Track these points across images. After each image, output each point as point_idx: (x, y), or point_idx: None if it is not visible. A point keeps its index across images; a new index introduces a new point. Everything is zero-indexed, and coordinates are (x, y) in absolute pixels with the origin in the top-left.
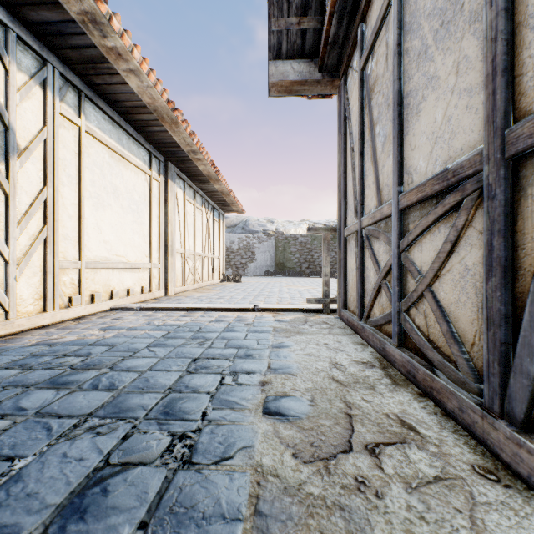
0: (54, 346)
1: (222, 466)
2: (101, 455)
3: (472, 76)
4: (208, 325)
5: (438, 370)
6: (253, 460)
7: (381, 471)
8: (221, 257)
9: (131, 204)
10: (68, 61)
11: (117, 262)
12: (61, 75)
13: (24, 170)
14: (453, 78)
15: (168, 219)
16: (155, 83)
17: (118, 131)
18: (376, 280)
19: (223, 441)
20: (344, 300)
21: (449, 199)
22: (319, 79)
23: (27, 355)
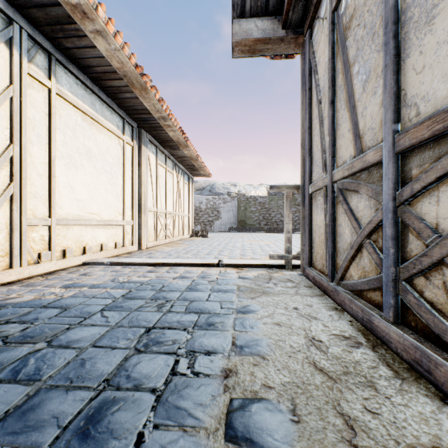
0: (4, 308)
1: None
2: None
3: None
4: (171, 283)
5: None
6: None
7: None
8: (190, 215)
9: (104, 165)
10: (36, 22)
11: (89, 219)
12: (29, 36)
13: None
14: None
15: (141, 181)
16: (122, 45)
17: (91, 96)
18: (355, 239)
19: None
20: (309, 258)
21: None
22: (283, 36)
23: None
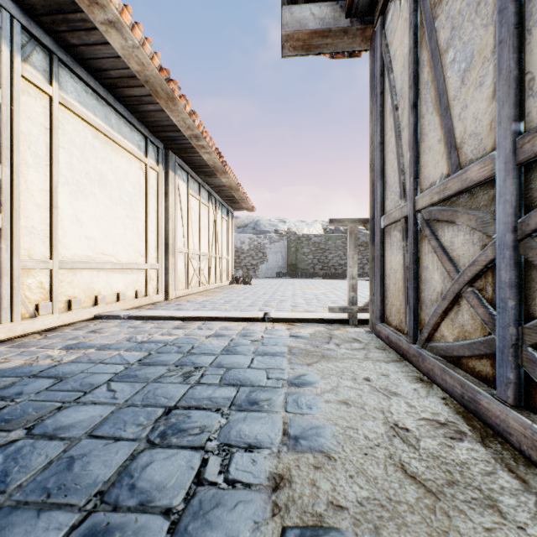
0: None
1: None
2: None
3: None
4: (203, 343)
5: None
6: None
7: None
8: (230, 257)
9: (122, 194)
10: (32, 10)
11: (103, 262)
12: (23, 29)
13: None
14: None
15: (168, 215)
16: (142, 41)
17: (104, 108)
18: (449, 287)
19: None
20: (380, 311)
21: None
22: (347, 27)
23: None
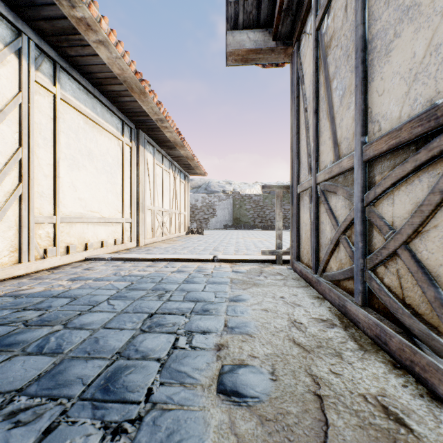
0: (19, 298)
1: None
2: None
3: None
4: (169, 276)
5: (419, 341)
6: None
7: None
8: (186, 213)
9: (105, 165)
10: (43, 33)
11: (91, 217)
12: (36, 46)
13: None
14: None
15: (139, 180)
16: (123, 54)
17: (92, 100)
18: (334, 235)
19: (165, 441)
20: (297, 253)
21: (439, 141)
22: (274, 47)
23: None
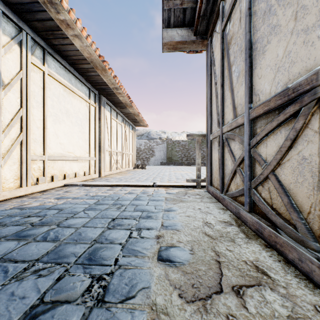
0: (24, 210)
1: (126, 305)
2: (38, 294)
3: (308, 19)
4: (123, 196)
5: (280, 230)
6: (149, 300)
7: (246, 311)
8: (134, 153)
9: (77, 120)
10: (36, 29)
11: (68, 156)
12: (32, 38)
13: (7, 97)
14: (292, 23)
15: (100, 130)
16: (91, 43)
17: (68, 75)
18: (233, 167)
19: (128, 283)
20: (210, 180)
21: (289, 109)
22: (194, 40)
23: (5, 216)
